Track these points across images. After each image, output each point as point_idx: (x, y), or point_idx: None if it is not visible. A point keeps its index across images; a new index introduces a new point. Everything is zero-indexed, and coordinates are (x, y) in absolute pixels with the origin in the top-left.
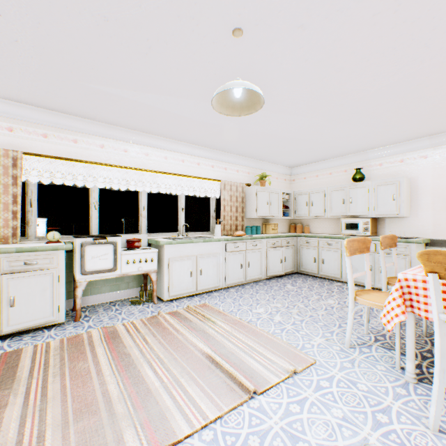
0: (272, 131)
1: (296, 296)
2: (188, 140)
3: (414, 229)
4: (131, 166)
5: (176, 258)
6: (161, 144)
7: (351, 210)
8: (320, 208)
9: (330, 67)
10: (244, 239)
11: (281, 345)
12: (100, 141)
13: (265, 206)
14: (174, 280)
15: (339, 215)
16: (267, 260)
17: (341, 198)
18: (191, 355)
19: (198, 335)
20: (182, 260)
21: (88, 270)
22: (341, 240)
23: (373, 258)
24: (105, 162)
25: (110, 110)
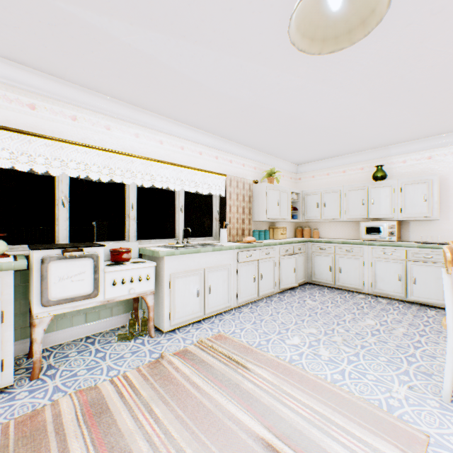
0: (300, 112)
1: (326, 316)
2: (190, 121)
3: (444, 233)
4: (115, 149)
5: (180, 273)
6: (155, 124)
7: (373, 212)
8: (334, 210)
9: (429, 3)
10: (257, 246)
11: (361, 408)
12: (71, 111)
13: (275, 207)
14: (177, 303)
15: (357, 218)
16: (280, 270)
17: (360, 199)
18: (238, 445)
19: (233, 396)
20: (187, 275)
21: (52, 298)
22: (362, 246)
23: (404, 267)
24: (78, 140)
25: (88, 60)
